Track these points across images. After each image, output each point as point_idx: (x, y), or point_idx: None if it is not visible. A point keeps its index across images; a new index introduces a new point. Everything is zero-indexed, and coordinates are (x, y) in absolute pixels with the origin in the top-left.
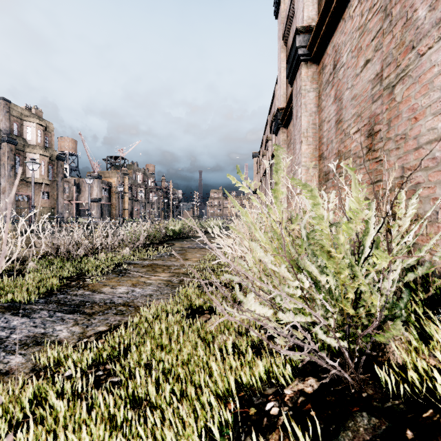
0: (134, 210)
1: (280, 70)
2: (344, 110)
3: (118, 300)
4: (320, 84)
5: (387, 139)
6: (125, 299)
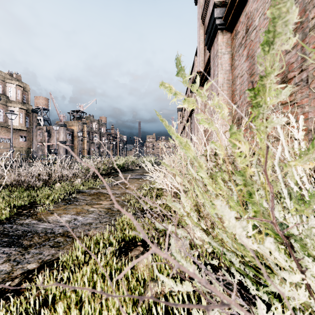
0: (91, 150)
1: (199, 43)
2: (256, 65)
3: (58, 230)
4: (233, 47)
5: (314, 77)
6: (66, 228)
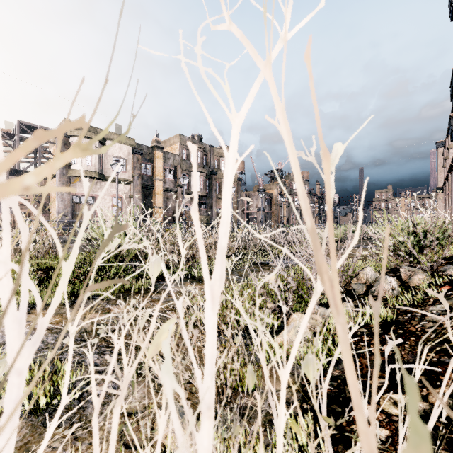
0: (291, 217)
1: None
2: None
3: None
4: None
5: None
6: None
